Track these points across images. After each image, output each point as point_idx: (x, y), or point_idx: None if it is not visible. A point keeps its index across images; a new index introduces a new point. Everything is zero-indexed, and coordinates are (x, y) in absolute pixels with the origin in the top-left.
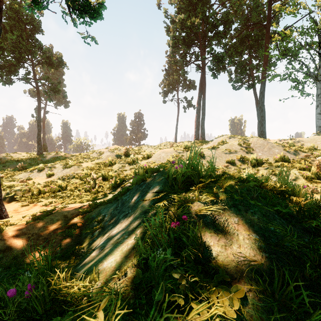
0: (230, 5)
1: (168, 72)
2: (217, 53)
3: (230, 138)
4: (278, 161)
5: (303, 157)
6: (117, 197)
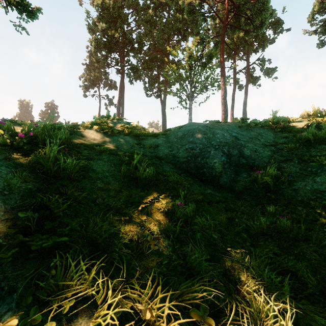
0: (144, 29)
1: (89, 67)
2: (133, 65)
3: None
4: None
5: None
6: None
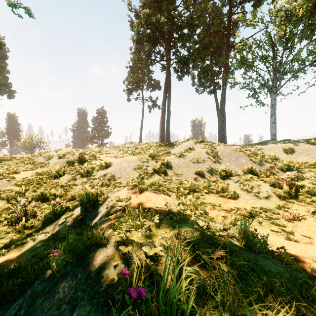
0: (194, 10)
1: (133, 69)
2: (182, 56)
3: (196, 143)
4: (246, 173)
5: (268, 168)
6: (25, 283)
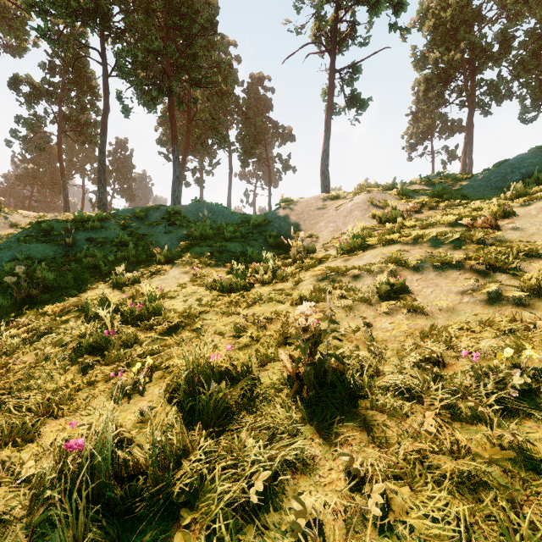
0: (517, 5)
1: (416, 115)
2: (489, 84)
3: None
4: None
5: None
6: None
